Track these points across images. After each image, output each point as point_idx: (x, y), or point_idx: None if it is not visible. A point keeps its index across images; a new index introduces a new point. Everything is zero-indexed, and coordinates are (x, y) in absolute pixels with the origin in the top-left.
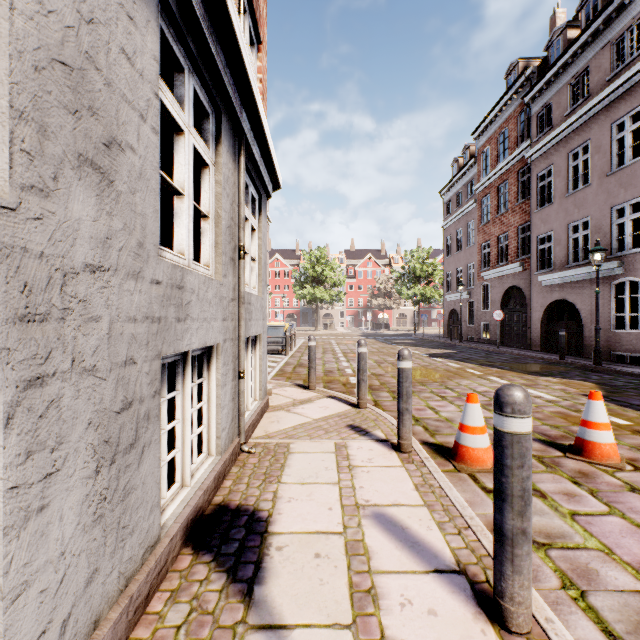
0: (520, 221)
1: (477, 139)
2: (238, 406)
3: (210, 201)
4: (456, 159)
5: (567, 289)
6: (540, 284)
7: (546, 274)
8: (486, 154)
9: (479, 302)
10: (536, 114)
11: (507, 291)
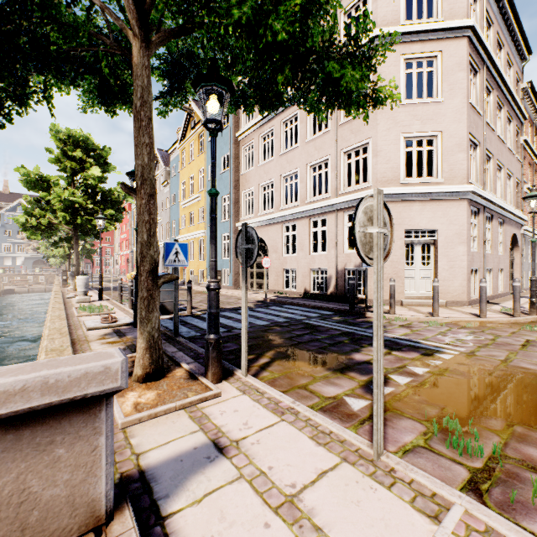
0: None
1: None
2: None
3: (529, 252)
4: None
5: None
6: None
7: None
8: None
9: None
10: None
11: None
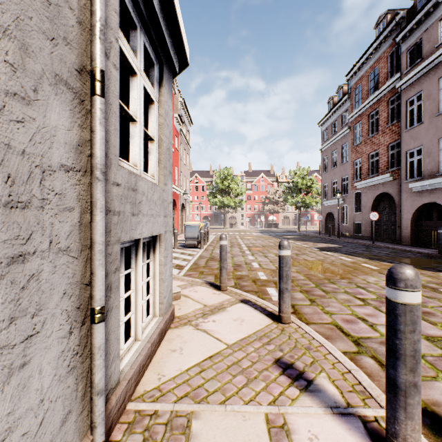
0: (390, 140)
1: (350, 79)
2: (90, 374)
3: None
4: (331, 97)
5: (437, 194)
6: (410, 190)
7: (416, 182)
8: (358, 90)
9: (352, 206)
10: (406, 51)
11: (377, 197)
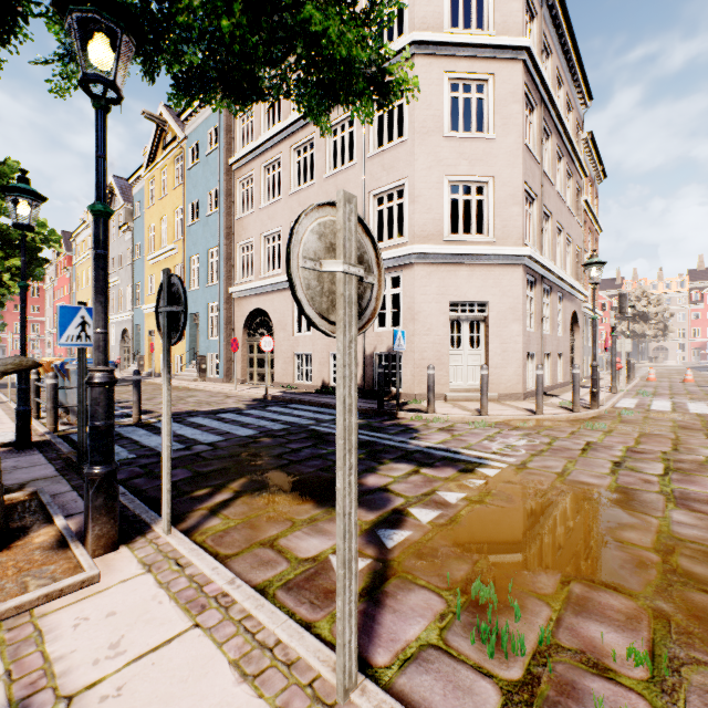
0: None
1: None
2: None
3: (590, 334)
4: None
5: None
6: None
7: None
8: None
9: None
10: None
11: None
